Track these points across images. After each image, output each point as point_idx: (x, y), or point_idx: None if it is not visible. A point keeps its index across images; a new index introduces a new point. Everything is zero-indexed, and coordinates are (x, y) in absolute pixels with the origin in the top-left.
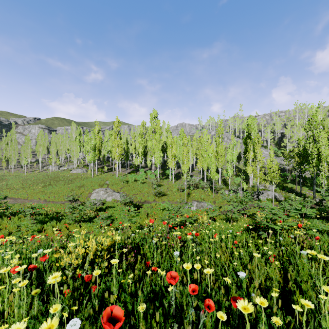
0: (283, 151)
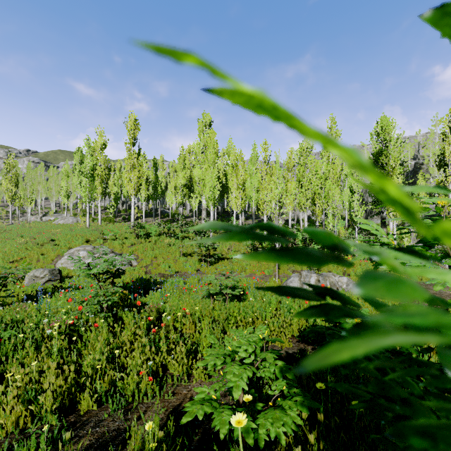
0: (447, 181)
